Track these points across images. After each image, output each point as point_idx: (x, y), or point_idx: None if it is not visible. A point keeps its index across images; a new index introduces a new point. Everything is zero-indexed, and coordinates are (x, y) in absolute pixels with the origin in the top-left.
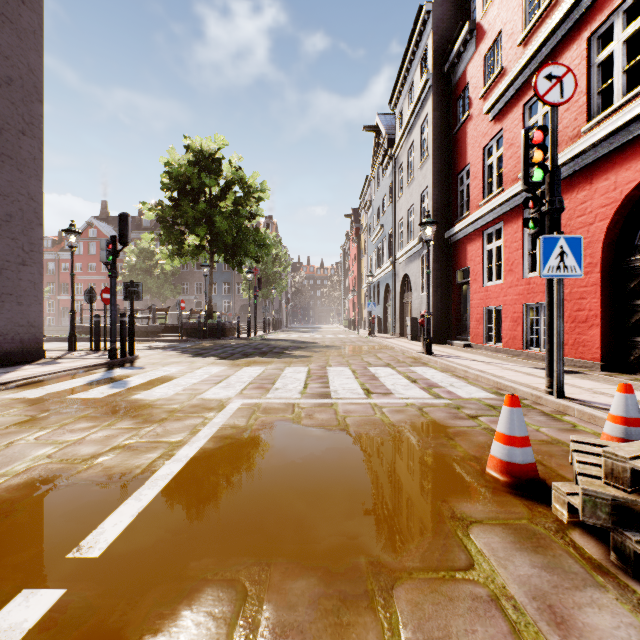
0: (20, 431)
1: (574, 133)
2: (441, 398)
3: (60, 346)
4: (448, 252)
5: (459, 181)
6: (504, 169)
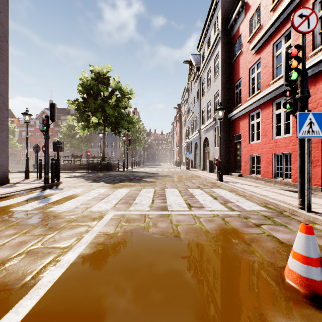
0: None
1: None
2: (234, 210)
3: (22, 175)
4: (229, 125)
5: (235, 87)
6: (261, 80)
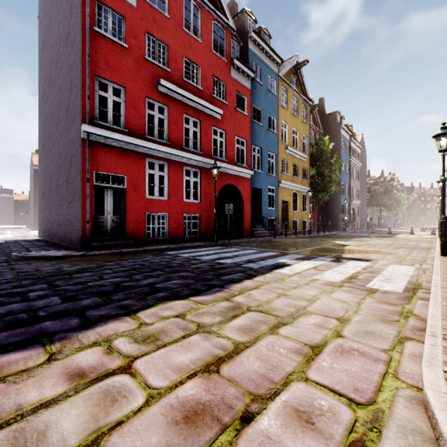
0: None
1: None
2: None
3: None
4: None
5: None
6: None
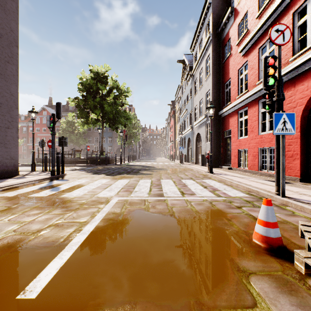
0: (1, 215)
1: (285, 61)
2: (220, 196)
3: (27, 168)
4: (220, 122)
5: (225, 87)
6: (248, 80)
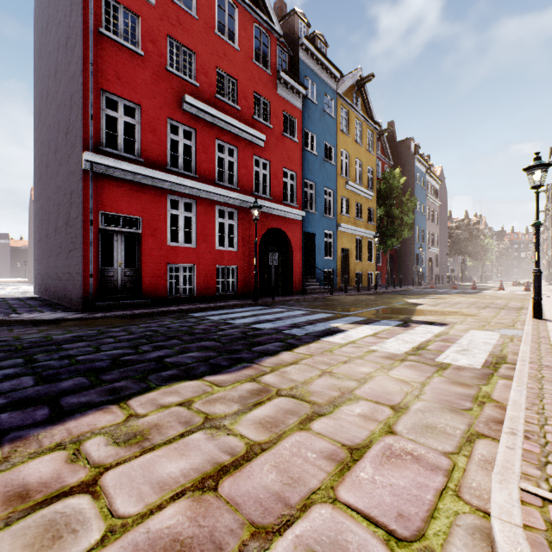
0: None
1: None
2: None
3: None
4: None
5: None
6: None
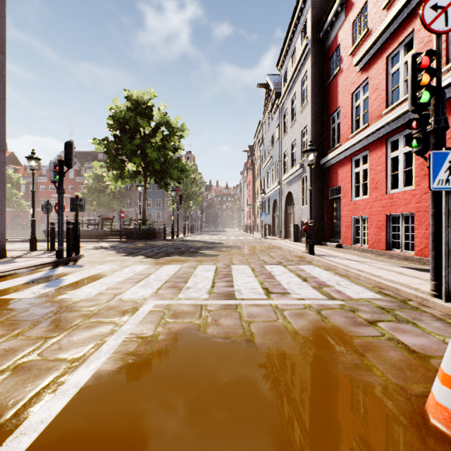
0: None
1: None
2: (334, 299)
3: (28, 246)
4: (323, 175)
5: (331, 120)
6: (370, 108)
